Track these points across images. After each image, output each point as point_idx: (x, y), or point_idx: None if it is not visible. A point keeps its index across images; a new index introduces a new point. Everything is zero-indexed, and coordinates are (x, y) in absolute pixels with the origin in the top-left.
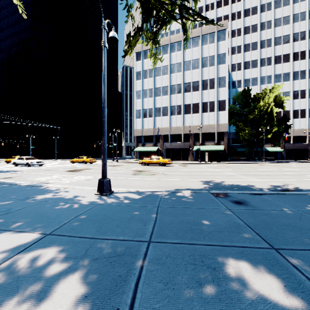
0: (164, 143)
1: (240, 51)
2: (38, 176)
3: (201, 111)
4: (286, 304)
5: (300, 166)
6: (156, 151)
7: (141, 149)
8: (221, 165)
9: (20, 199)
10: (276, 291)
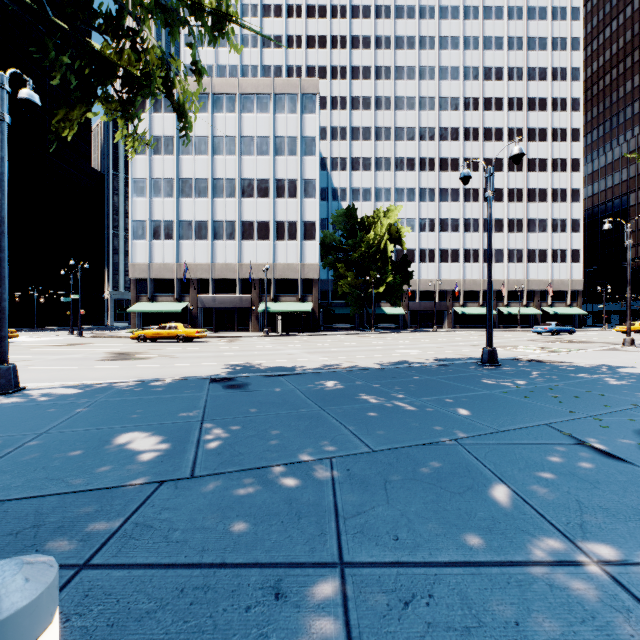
0: (201, 295)
1: (346, 137)
2: None
3: (274, 238)
4: (151, 449)
5: (412, 337)
6: (182, 312)
7: (147, 307)
8: (298, 339)
9: None
10: (154, 444)
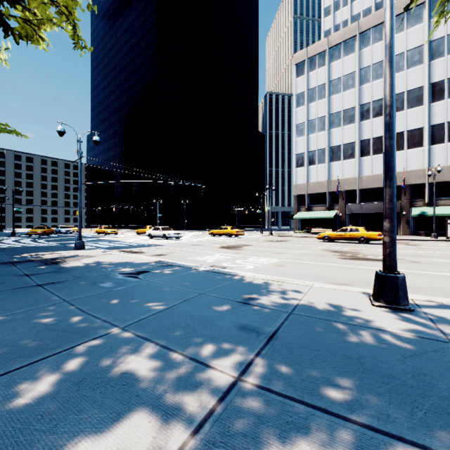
0: (348, 204)
1: None
2: (195, 254)
3: (428, 142)
4: None
5: None
6: (331, 218)
7: (306, 215)
8: None
9: (238, 301)
10: None
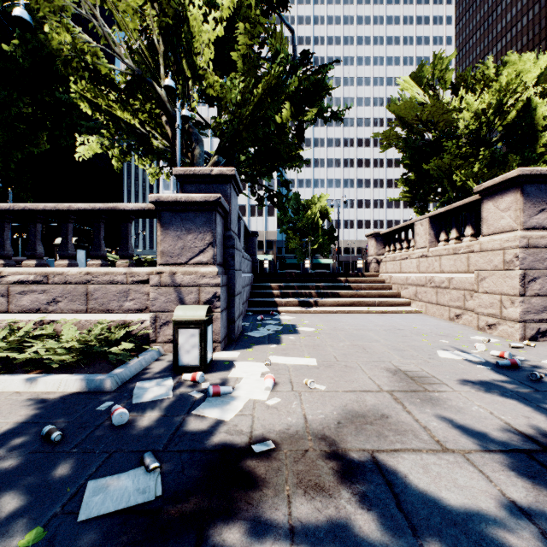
0: None
1: None
2: None
3: (249, 215)
4: None
5: None
6: None
7: None
8: None
9: None
10: None
